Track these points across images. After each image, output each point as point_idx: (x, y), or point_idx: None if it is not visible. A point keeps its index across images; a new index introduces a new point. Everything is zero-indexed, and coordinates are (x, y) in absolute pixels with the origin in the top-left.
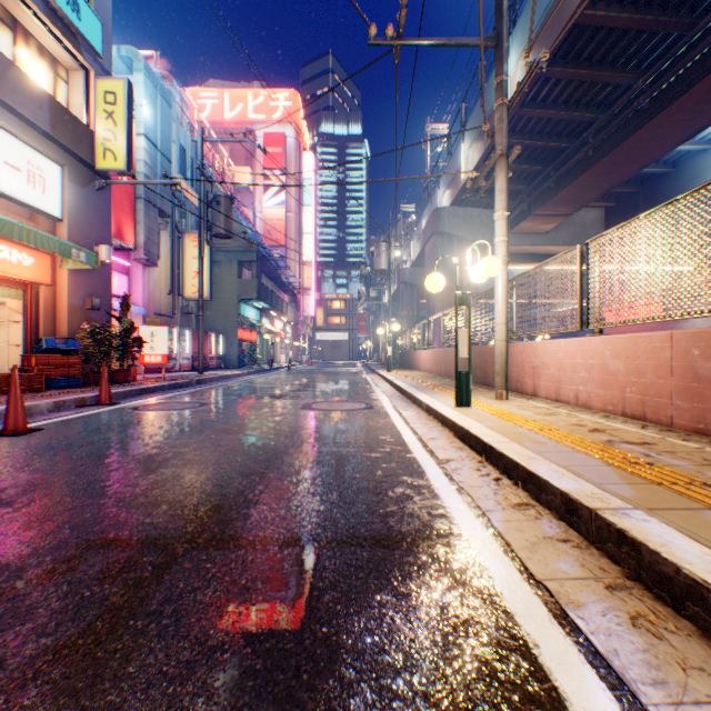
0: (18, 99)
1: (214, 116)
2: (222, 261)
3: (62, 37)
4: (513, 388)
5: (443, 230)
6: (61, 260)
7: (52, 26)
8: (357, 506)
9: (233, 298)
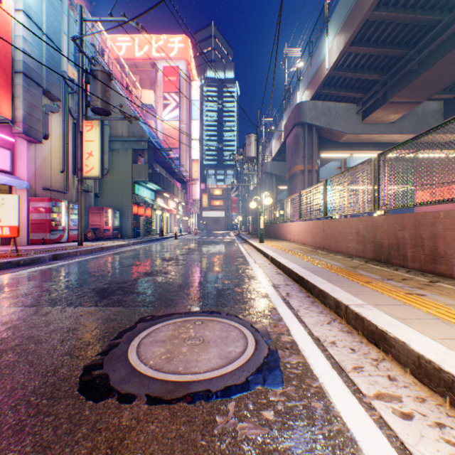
0: None
1: (128, 54)
2: (119, 149)
3: None
4: None
5: (305, 121)
6: None
7: None
8: None
9: (129, 180)
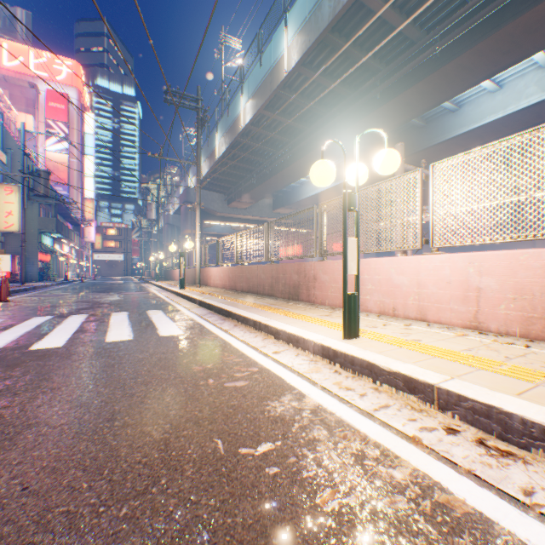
0: None
1: None
2: None
3: None
4: (206, 284)
5: (192, 201)
6: None
7: None
8: (149, 302)
9: (35, 230)
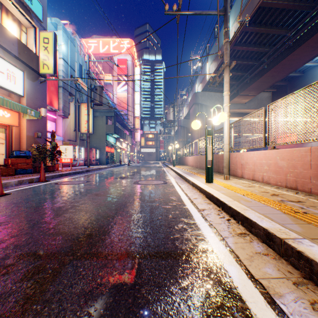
0: (2, 40)
1: (95, 51)
2: (98, 116)
3: (23, 12)
4: (232, 174)
5: (198, 102)
6: (23, 115)
7: (19, 6)
8: (159, 234)
9: (103, 133)
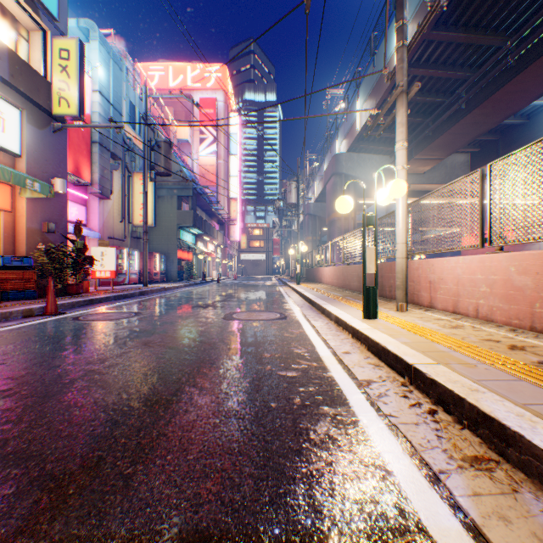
0: None
1: (161, 84)
2: (165, 196)
3: None
4: (409, 300)
5: (341, 171)
6: (20, 190)
7: None
8: (272, 460)
9: (174, 225)
